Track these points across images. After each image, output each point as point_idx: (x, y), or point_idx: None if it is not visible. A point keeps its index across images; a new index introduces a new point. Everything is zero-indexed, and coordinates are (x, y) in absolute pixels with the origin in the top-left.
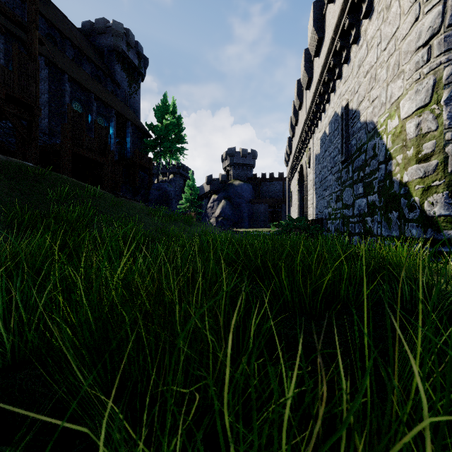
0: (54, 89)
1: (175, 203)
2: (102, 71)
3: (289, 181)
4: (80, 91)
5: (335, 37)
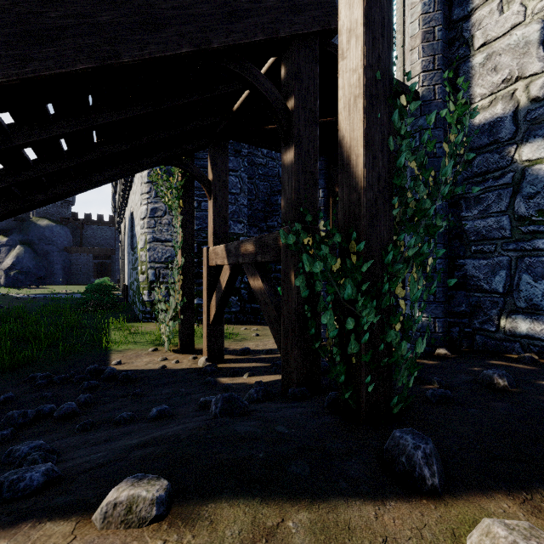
0: None
1: None
2: None
3: (118, 232)
4: None
5: None
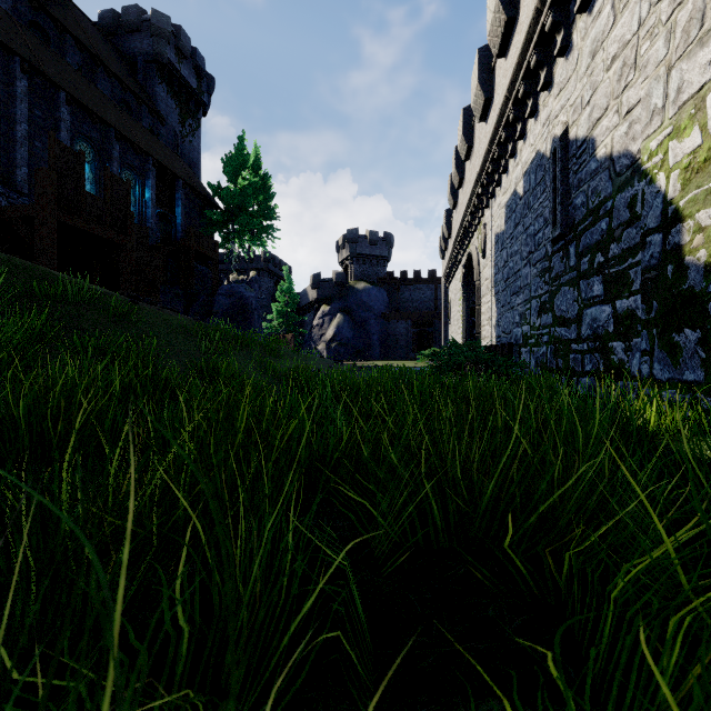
0: (40, 116)
1: (258, 317)
2: (132, 94)
3: (446, 282)
4: (89, 123)
5: (541, 8)
